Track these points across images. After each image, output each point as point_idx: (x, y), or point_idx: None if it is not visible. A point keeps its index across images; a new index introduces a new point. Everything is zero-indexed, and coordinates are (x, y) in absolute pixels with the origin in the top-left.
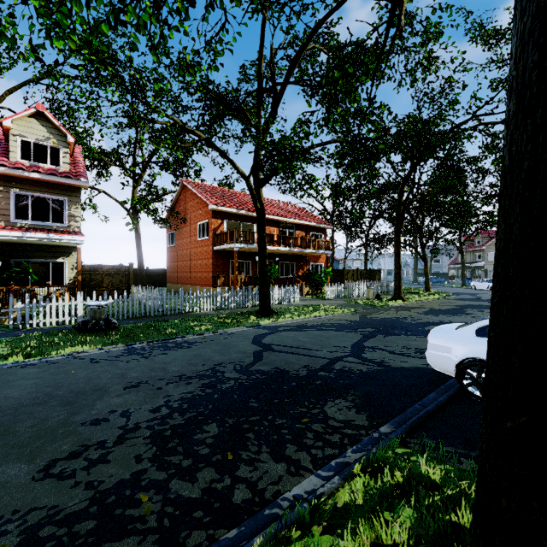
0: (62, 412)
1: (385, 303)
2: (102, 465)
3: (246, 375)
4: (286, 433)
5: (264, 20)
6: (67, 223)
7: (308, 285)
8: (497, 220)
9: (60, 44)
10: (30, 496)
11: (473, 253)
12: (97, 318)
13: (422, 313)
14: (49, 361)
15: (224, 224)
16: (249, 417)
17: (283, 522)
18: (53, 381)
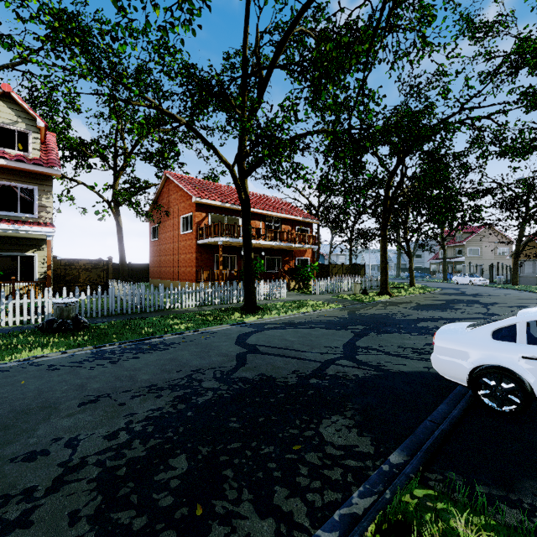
0: None
1: (373, 298)
2: (20, 531)
3: (227, 384)
4: (274, 468)
5: None
6: (37, 214)
7: (295, 280)
8: None
9: None
10: None
11: (454, 248)
12: (65, 317)
13: (411, 308)
14: None
15: (208, 217)
16: (228, 444)
17: None
18: None
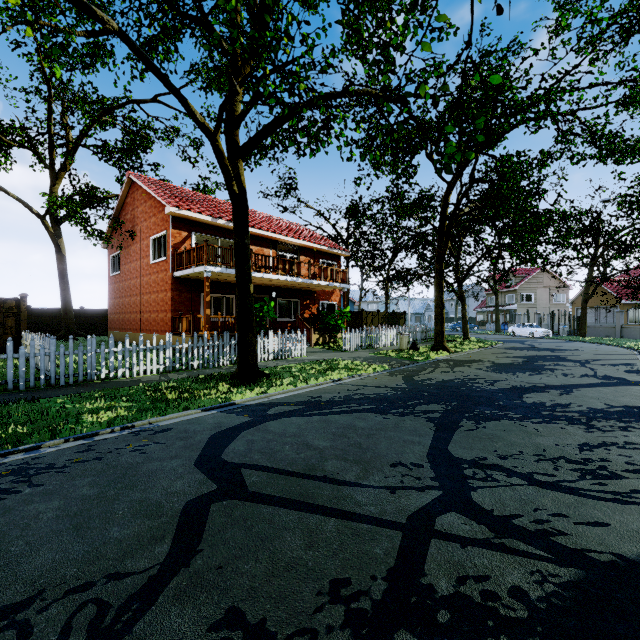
0: None
1: (427, 356)
2: None
3: None
4: None
5: None
6: None
7: (318, 332)
8: None
9: None
10: None
11: (505, 294)
12: None
13: (489, 370)
14: None
15: (191, 238)
16: None
17: None
18: None
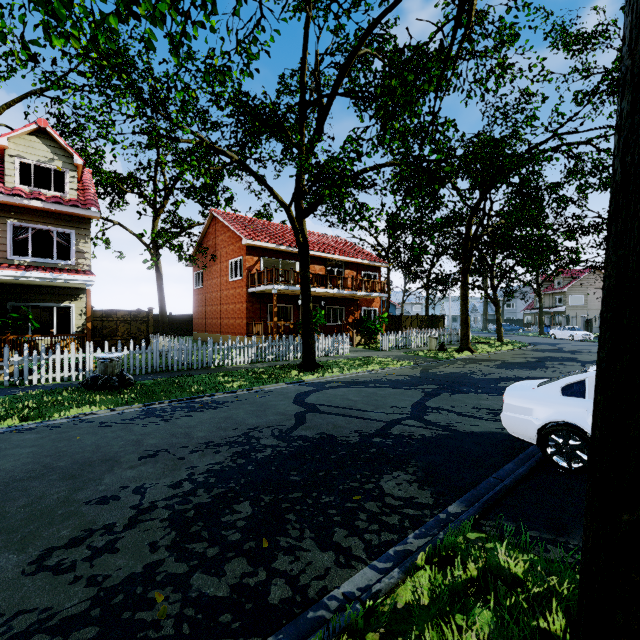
0: (63, 488)
1: (451, 355)
2: (109, 555)
3: (286, 442)
4: (334, 514)
5: (308, 20)
6: (74, 260)
7: (360, 334)
8: (606, 252)
9: (60, 42)
10: (18, 595)
11: (553, 296)
12: (110, 373)
13: (494, 366)
14: (51, 424)
15: (260, 262)
16: (290, 494)
17: (330, 629)
18: (54, 450)
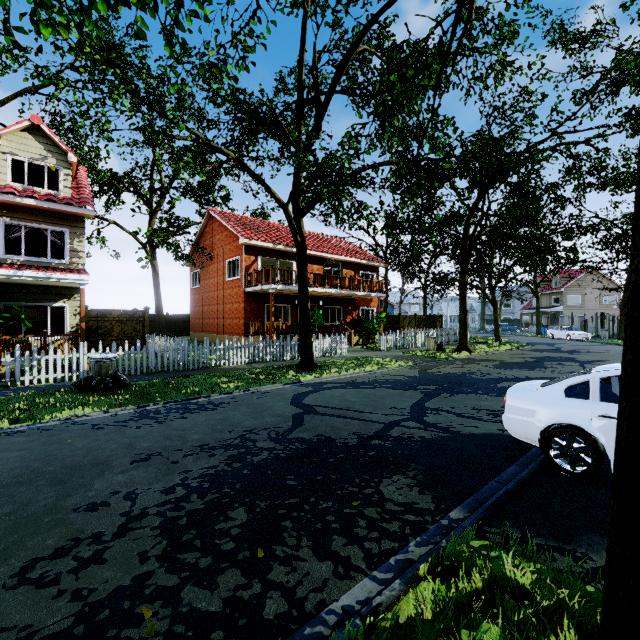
0: (51, 494)
1: (449, 355)
2: (96, 566)
3: (283, 445)
4: (333, 521)
5: (305, 16)
6: (68, 259)
7: (358, 334)
8: (632, 244)
9: (48, 31)
10: None
11: (550, 296)
12: (103, 374)
13: (493, 366)
14: (42, 427)
15: (258, 261)
16: (286, 499)
17: None
18: (43, 453)
